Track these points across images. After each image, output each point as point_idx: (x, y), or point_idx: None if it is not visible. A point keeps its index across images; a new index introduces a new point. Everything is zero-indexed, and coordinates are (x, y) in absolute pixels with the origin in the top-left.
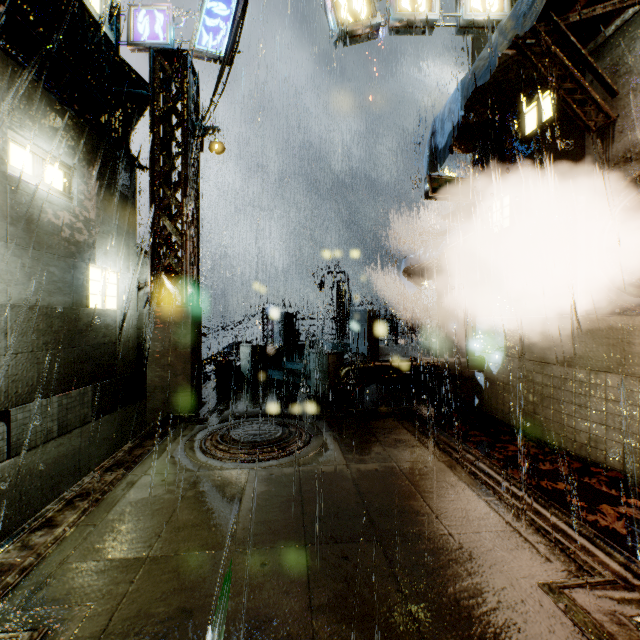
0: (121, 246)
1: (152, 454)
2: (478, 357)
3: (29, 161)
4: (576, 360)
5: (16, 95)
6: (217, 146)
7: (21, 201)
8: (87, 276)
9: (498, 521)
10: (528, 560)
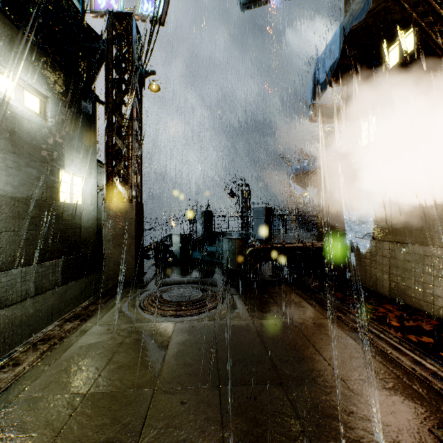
0: (84, 158)
1: (103, 310)
2: (350, 241)
3: (12, 88)
4: (434, 240)
5: (1, 36)
6: (154, 84)
7: (5, 117)
8: (58, 178)
9: (382, 369)
10: (416, 406)
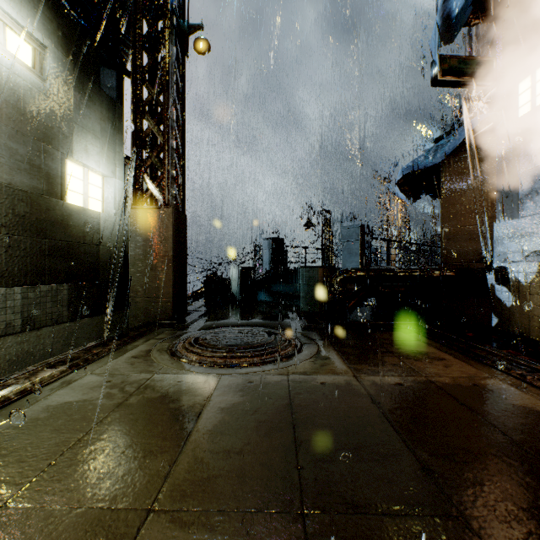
0: (105, 148)
1: (112, 354)
2: (499, 267)
3: None
4: None
5: None
6: (201, 43)
7: None
8: (62, 167)
9: None
10: None
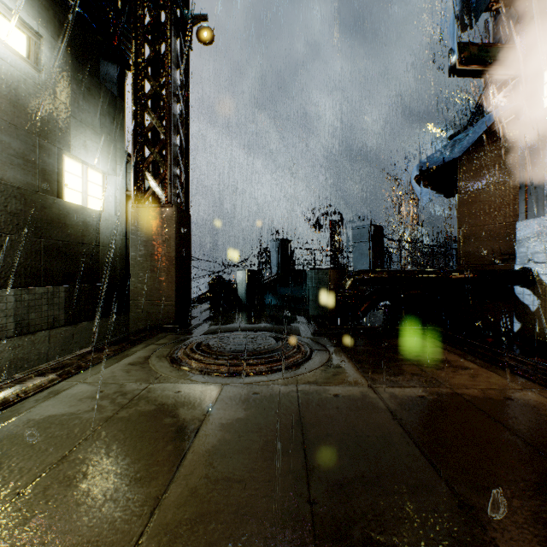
0: (105, 144)
1: (108, 360)
2: (523, 268)
3: None
4: None
5: None
6: (205, 33)
7: None
8: (59, 163)
9: None
10: None
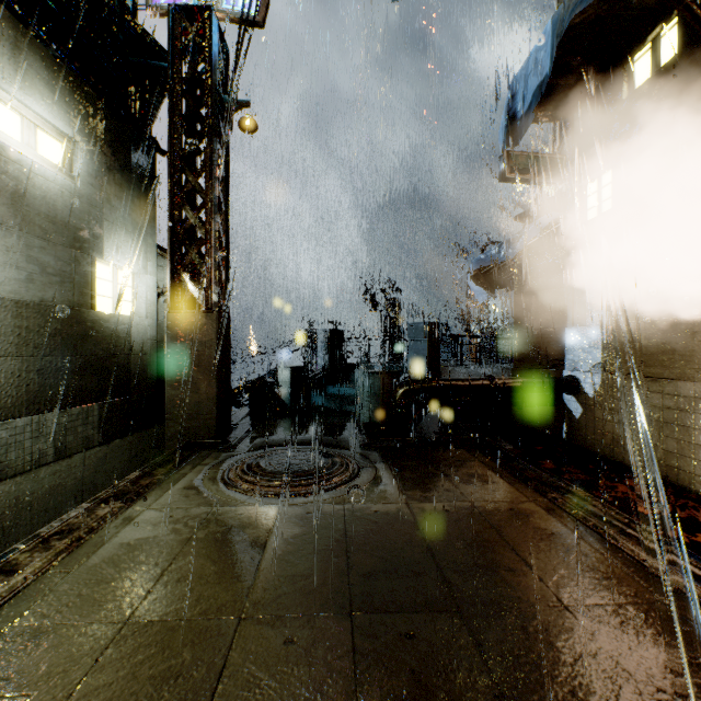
0: (136, 242)
1: (162, 485)
2: (568, 376)
3: (17, 125)
4: None
5: None
6: (248, 123)
7: (4, 170)
8: (93, 272)
9: (634, 588)
10: (699, 654)
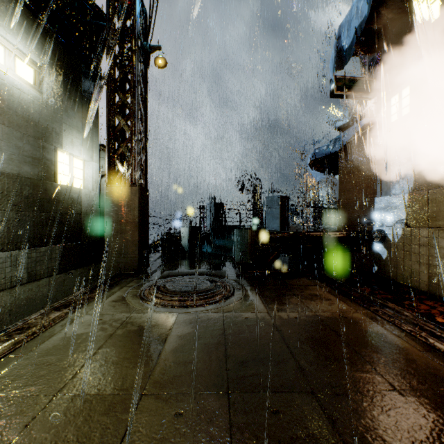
0: (85, 139)
1: (98, 299)
2: (377, 230)
3: (1, 53)
4: None
5: None
6: (160, 60)
7: None
8: (55, 157)
9: None
10: None
